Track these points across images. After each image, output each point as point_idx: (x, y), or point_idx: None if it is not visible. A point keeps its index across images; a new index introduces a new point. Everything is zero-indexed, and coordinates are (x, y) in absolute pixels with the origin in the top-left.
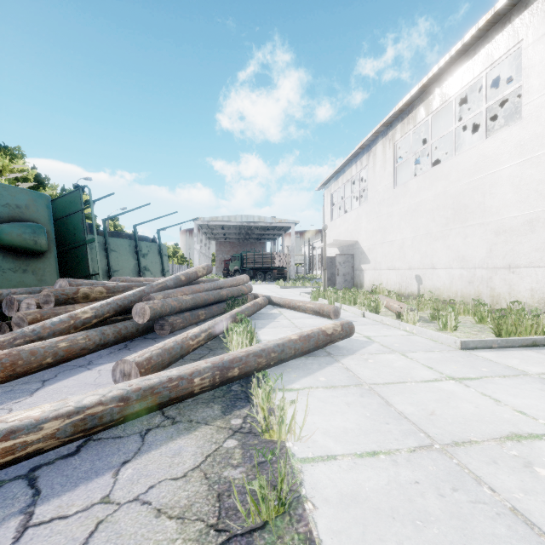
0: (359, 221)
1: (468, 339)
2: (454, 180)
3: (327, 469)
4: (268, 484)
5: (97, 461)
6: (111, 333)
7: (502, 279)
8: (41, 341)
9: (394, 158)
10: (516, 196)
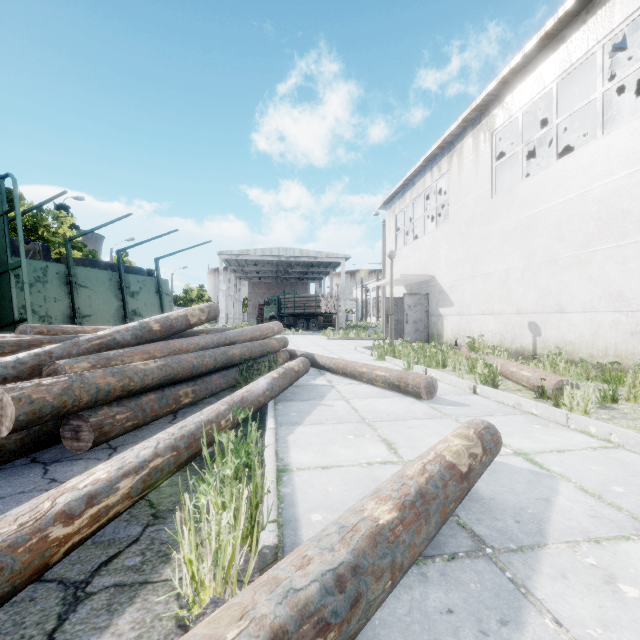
0: (436, 249)
1: None
2: (601, 174)
3: None
4: None
5: None
6: None
7: None
8: None
9: (492, 155)
10: None
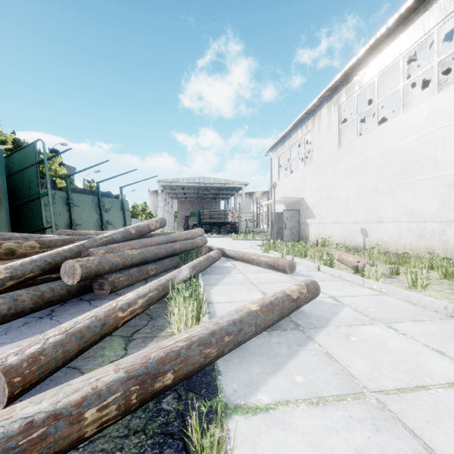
0: (305, 180)
1: None
2: (402, 137)
3: None
4: None
5: None
6: (27, 298)
7: None
8: None
9: (339, 120)
10: None
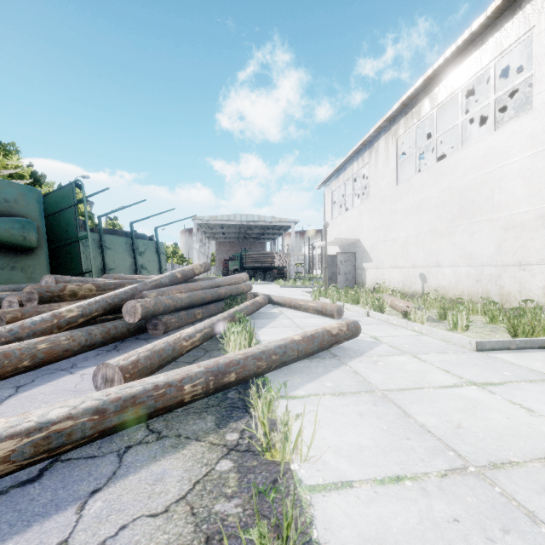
0: (361, 219)
1: (484, 339)
2: (460, 175)
3: (342, 501)
4: (270, 524)
5: (61, 489)
6: (98, 333)
7: (512, 277)
8: (19, 342)
9: (397, 154)
10: (527, 190)
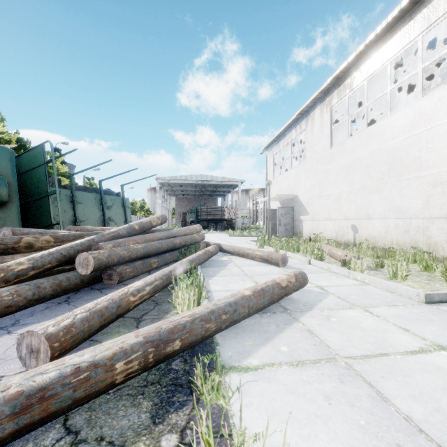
0: (299, 178)
1: (432, 291)
2: (389, 138)
3: None
4: None
5: None
6: (48, 286)
7: (439, 228)
8: None
9: (331, 121)
10: None
